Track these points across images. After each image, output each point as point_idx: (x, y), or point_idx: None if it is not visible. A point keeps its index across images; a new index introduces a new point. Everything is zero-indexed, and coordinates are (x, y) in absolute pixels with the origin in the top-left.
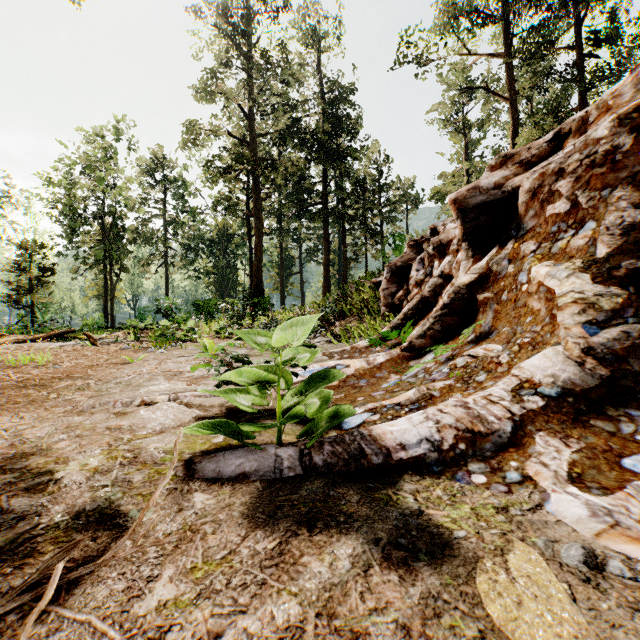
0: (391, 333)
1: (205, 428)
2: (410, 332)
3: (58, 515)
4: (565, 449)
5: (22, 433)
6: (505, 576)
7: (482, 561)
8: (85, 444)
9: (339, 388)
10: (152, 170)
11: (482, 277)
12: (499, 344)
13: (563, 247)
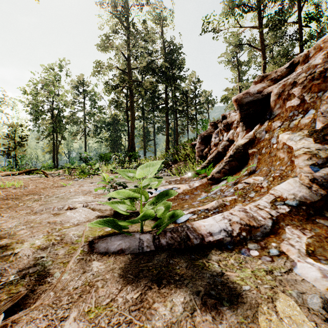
0: (202, 170)
1: (101, 223)
2: (212, 170)
3: (12, 276)
4: (303, 236)
5: (1, 225)
6: (276, 316)
7: (261, 306)
8: (35, 232)
9: (174, 200)
10: (78, 87)
11: (251, 140)
12: (261, 176)
13: (296, 124)
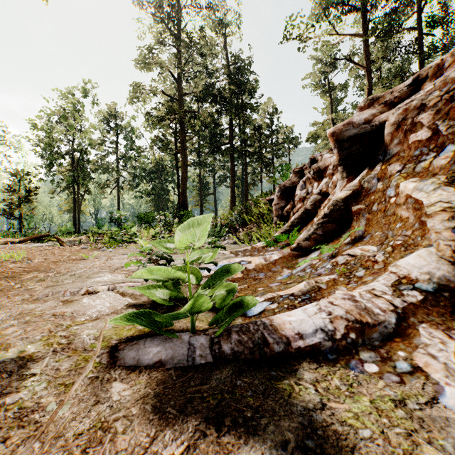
0: (282, 237)
1: (130, 317)
2: (297, 236)
3: None
4: (449, 341)
5: None
6: None
7: None
8: (30, 330)
9: (243, 280)
10: (108, 120)
11: (355, 193)
12: (374, 245)
13: (426, 167)
